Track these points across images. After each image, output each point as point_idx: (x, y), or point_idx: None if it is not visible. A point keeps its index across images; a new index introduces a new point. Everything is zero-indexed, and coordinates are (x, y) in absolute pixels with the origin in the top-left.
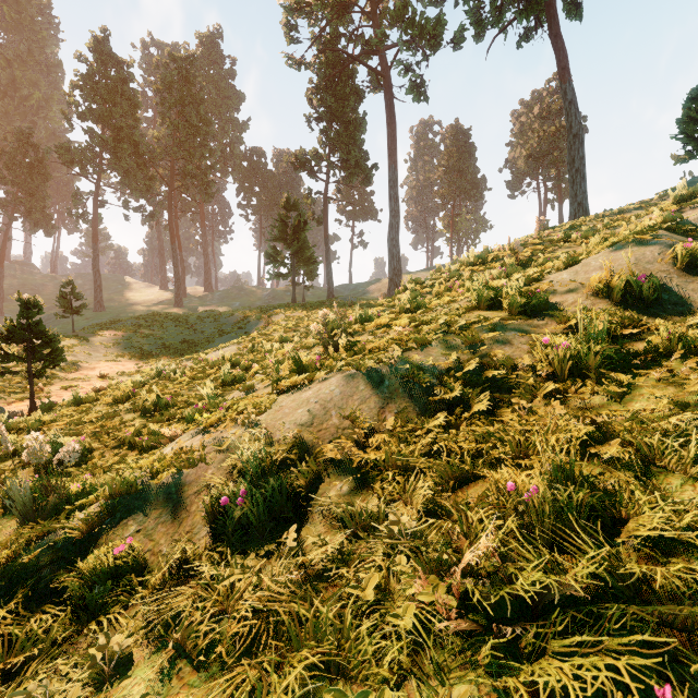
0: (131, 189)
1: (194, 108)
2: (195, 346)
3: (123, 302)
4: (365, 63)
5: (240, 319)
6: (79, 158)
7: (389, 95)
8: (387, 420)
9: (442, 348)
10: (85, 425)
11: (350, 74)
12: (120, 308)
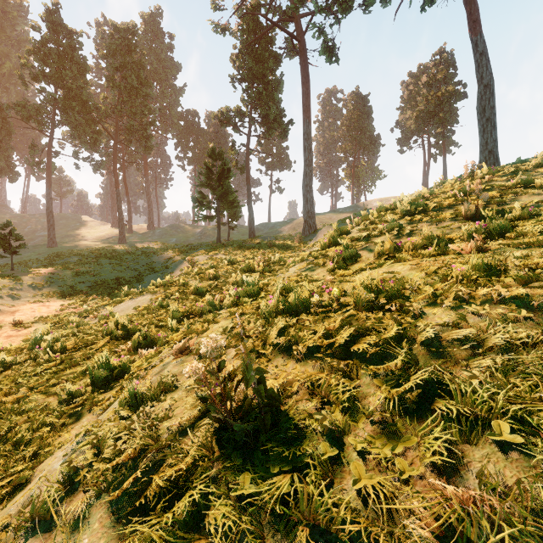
0: (80, 141)
1: (135, 72)
2: (125, 284)
3: (79, 238)
4: (283, 28)
5: (170, 256)
6: (35, 115)
7: (304, 57)
8: None
9: None
10: None
11: (269, 41)
12: (72, 243)
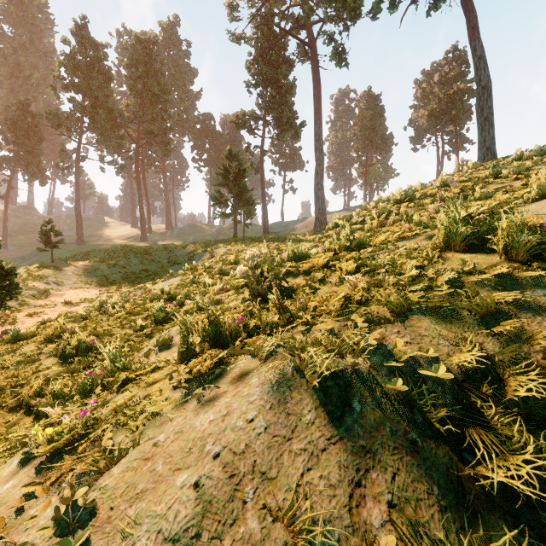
0: (106, 146)
1: (156, 80)
2: (152, 274)
3: (102, 237)
4: (295, 36)
5: (190, 251)
6: (64, 122)
7: (315, 62)
8: (378, 543)
9: (432, 318)
10: (1, 372)
11: (282, 47)
12: (97, 242)
